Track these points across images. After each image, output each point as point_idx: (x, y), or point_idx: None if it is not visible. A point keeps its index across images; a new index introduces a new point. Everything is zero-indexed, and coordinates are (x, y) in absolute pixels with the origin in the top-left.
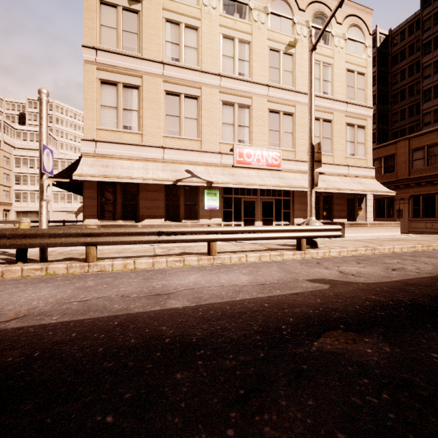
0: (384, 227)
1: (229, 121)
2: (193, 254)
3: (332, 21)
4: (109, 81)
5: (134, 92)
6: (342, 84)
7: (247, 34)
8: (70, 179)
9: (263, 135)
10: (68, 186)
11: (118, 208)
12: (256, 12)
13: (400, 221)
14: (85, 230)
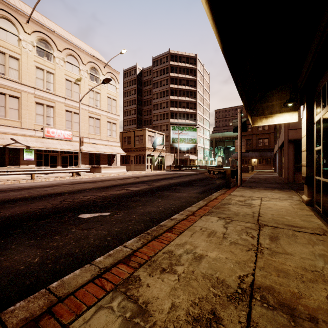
0: (119, 168)
1: (41, 113)
2: (23, 180)
3: (100, 73)
4: None
5: None
6: (105, 103)
7: (52, 69)
8: None
9: (62, 123)
10: None
11: None
12: (58, 59)
13: (132, 165)
14: None
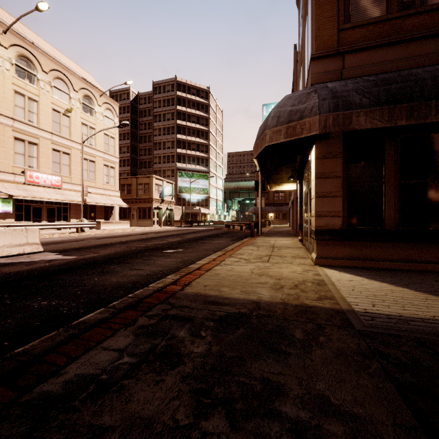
0: (122, 223)
1: (21, 152)
2: None
3: (95, 103)
4: None
5: None
6: (101, 141)
7: (36, 95)
8: None
9: (48, 165)
10: None
11: None
12: (43, 83)
13: (133, 220)
14: None
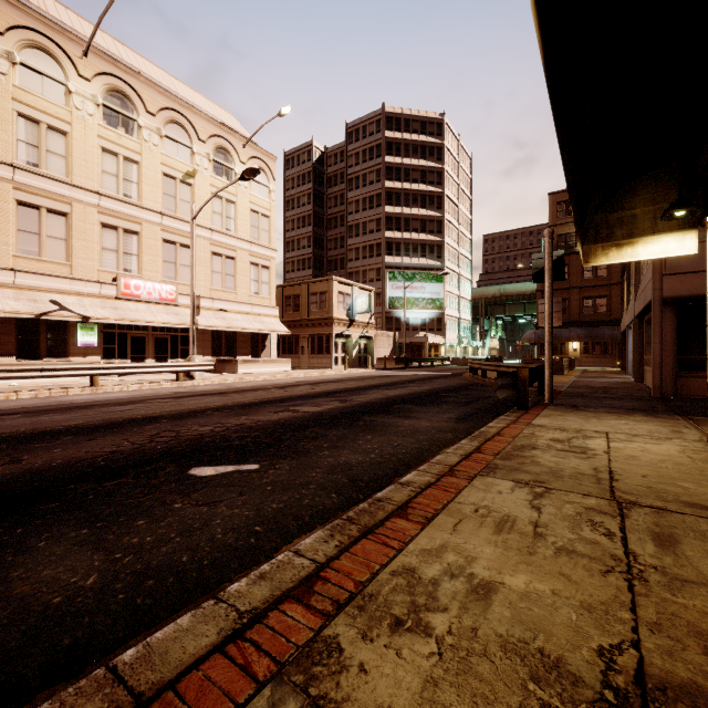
0: (276, 363)
1: (112, 246)
2: (75, 388)
3: (236, 159)
4: None
5: None
6: (246, 223)
7: (136, 153)
8: None
9: (156, 266)
10: None
11: None
12: (148, 132)
13: (303, 358)
14: None
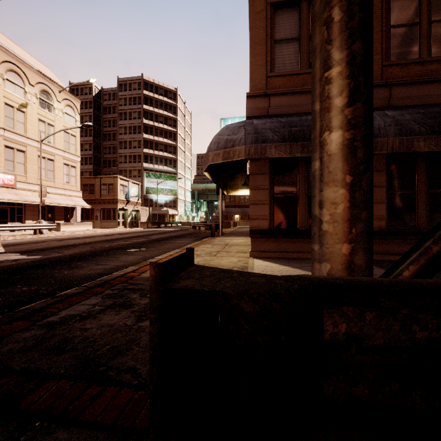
0: (84, 225)
1: None
2: None
3: (54, 99)
4: None
5: None
6: (61, 139)
7: None
8: None
9: (0, 163)
10: None
11: None
12: None
13: (97, 222)
14: None
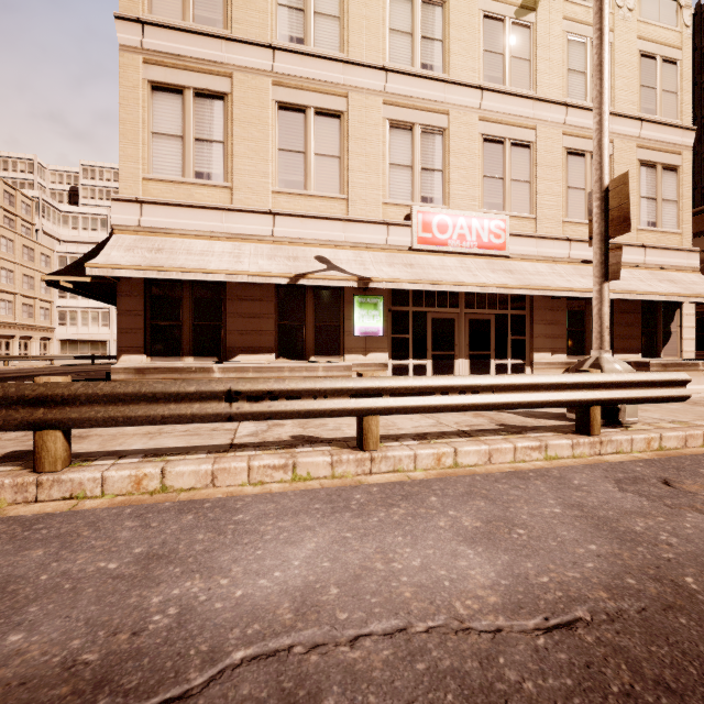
0: None
1: (403, 160)
2: (320, 445)
3: None
4: (168, 86)
5: (216, 106)
6: (631, 83)
7: None
8: (93, 277)
9: (472, 188)
10: (102, 293)
11: (186, 333)
12: None
13: None
14: (28, 390)
